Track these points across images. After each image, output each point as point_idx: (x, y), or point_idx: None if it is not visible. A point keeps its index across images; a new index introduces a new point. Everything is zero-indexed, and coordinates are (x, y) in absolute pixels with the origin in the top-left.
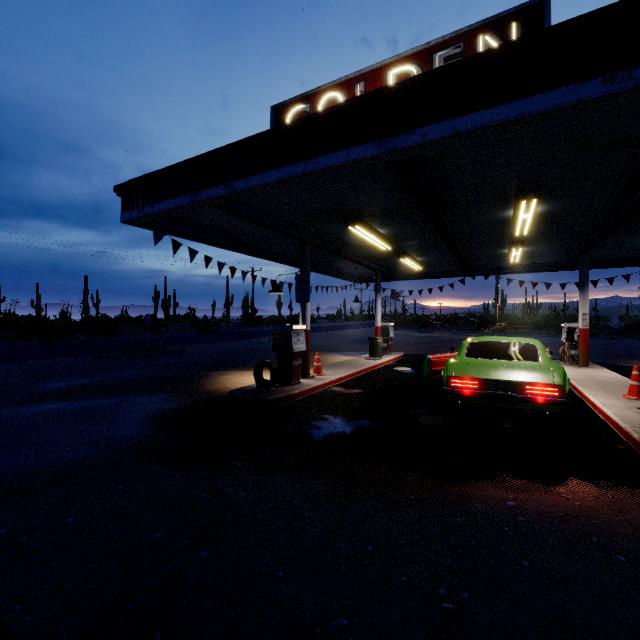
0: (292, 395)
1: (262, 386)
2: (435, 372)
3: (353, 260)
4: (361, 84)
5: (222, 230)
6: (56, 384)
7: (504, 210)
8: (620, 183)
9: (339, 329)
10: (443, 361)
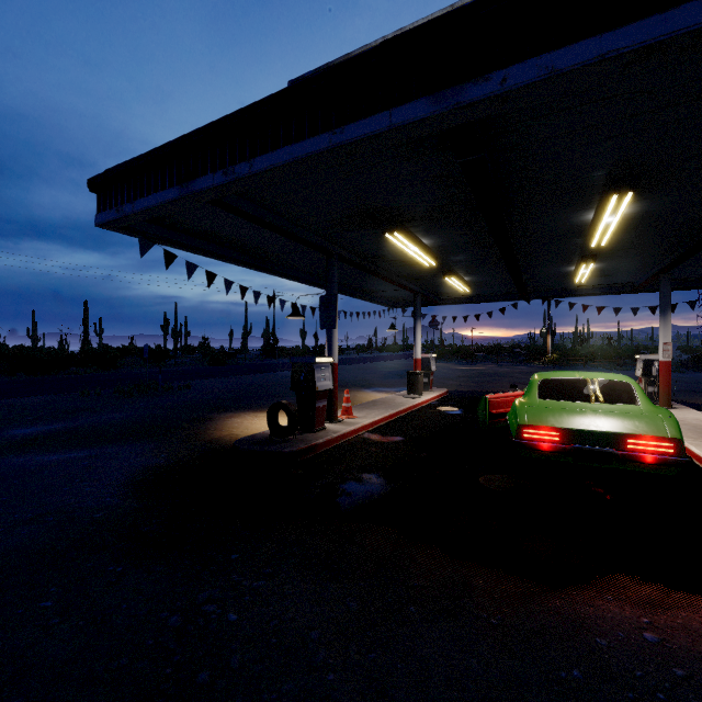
0: (315, 446)
1: (277, 434)
2: (494, 416)
3: (389, 279)
4: None
5: (229, 240)
6: (22, 430)
7: (583, 212)
8: None
9: (371, 361)
10: (503, 402)
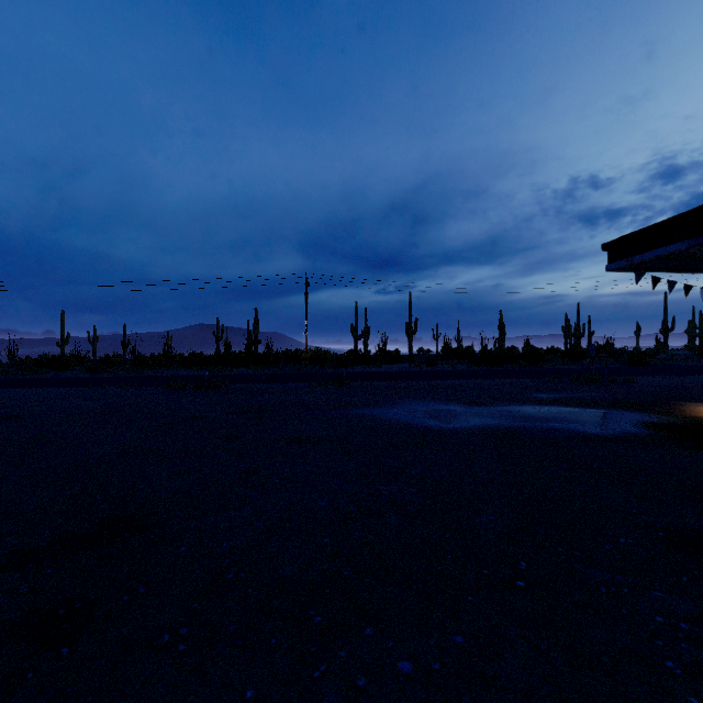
0: None
1: None
2: None
3: None
4: None
5: None
6: (541, 395)
7: None
8: None
9: None
10: None
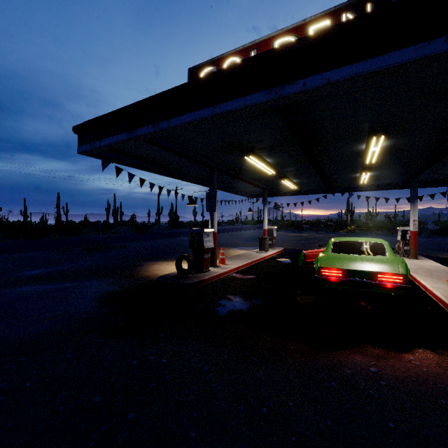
0: (203, 280)
1: (181, 273)
2: (308, 263)
3: (247, 181)
4: (254, 51)
5: (152, 159)
6: (31, 271)
7: (359, 144)
8: (446, 124)
9: (237, 230)
10: (314, 255)
